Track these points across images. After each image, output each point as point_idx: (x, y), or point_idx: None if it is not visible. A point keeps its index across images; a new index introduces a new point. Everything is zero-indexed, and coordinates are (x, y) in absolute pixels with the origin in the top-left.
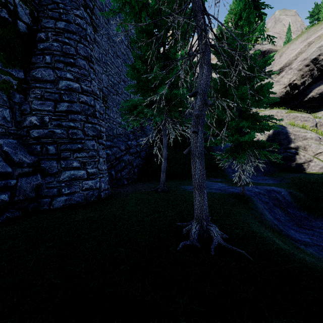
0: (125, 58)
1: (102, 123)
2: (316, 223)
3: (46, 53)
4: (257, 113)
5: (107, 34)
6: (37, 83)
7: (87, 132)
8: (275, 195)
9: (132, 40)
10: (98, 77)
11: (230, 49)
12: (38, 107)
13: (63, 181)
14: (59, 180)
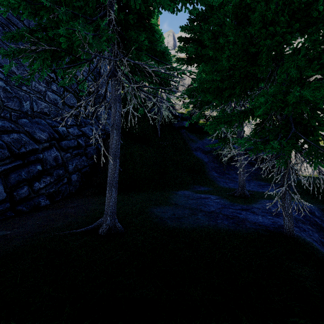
0: None
1: None
2: None
3: None
4: None
5: None
6: None
7: None
8: (313, 219)
9: None
10: None
11: None
12: None
13: None
14: None
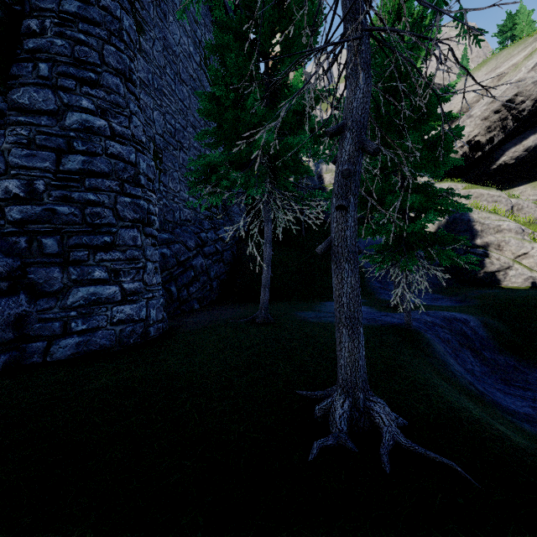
0: (196, 85)
1: (151, 197)
2: (533, 377)
3: (39, 57)
4: (432, 184)
5: (162, 38)
6: (21, 114)
7: (122, 213)
8: (460, 327)
9: (209, 46)
10: (146, 116)
11: (415, 35)
12: (21, 161)
13: (74, 307)
14: (66, 305)
